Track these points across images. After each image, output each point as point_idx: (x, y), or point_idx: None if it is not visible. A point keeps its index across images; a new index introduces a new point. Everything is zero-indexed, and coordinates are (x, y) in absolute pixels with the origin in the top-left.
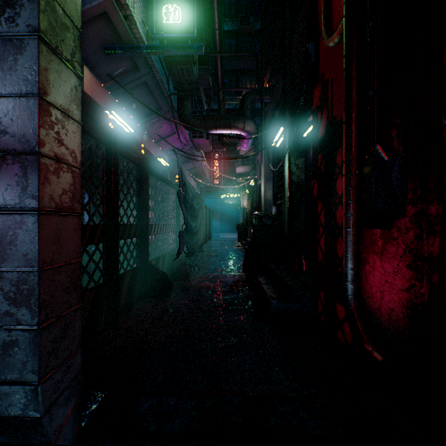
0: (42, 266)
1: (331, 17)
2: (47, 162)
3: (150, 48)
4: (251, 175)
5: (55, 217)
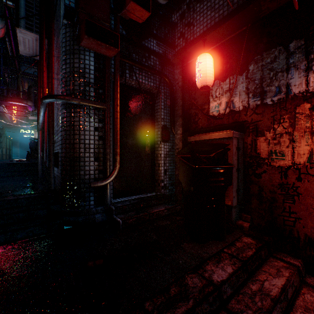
0: None
1: None
2: None
3: None
4: None
5: None
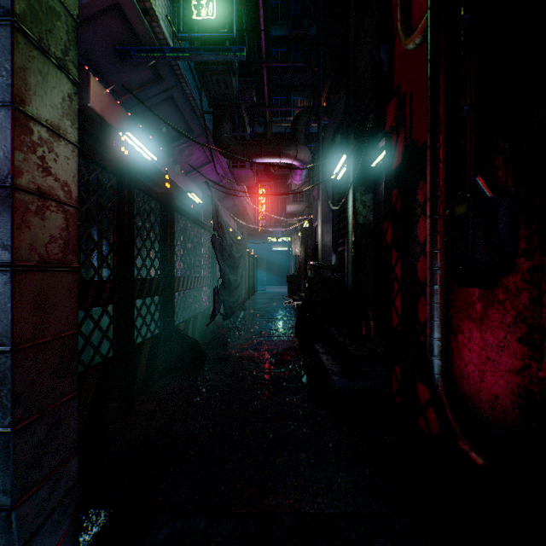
0: (18, 344)
1: (410, 11)
2: (25, 198)
3: (175, 51)
4: (305, 215)
5: (38, 275)
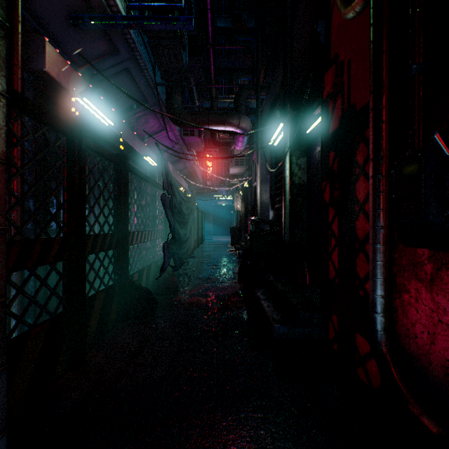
0: None
1: None
2: None
3: (127, 19)
4: (245, 177)
5: None
